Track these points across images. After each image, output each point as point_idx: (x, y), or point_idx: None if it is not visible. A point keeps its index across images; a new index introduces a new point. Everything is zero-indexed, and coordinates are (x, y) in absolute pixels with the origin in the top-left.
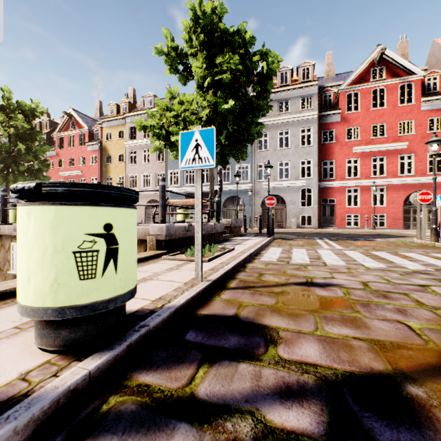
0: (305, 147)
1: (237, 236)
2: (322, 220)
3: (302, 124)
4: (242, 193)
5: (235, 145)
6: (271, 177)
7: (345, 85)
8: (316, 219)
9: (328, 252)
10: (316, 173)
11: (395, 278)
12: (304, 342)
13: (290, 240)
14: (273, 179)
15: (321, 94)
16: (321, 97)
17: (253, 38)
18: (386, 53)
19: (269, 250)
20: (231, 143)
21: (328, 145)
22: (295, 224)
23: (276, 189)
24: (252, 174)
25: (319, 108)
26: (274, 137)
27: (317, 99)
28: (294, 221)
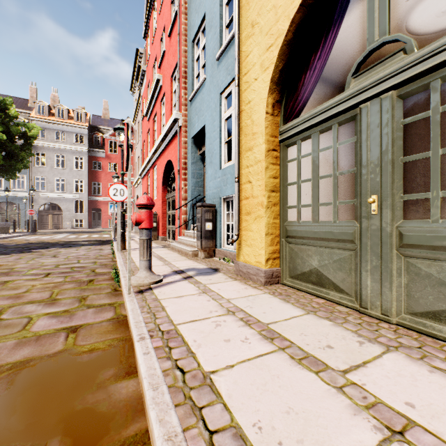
0: (79, 171)
1: (4, 234)
2: (93, 223)
3: (76, 153)
4: (18, 199)
5: (3, 171)
6: (48, 189)
7: (108, 134)
8: (87, 222)
9: (51, 236)
10: (87, 190)
11: (53, 238)
12: (4, 243)
13: (45, 234)
14: (51, 191)
15: (92, 134)
16: (93, 137)
17: (17, 113)
18: (132, 124)
19: (20, 237)
20: (0, 170)
21: (97, 172)
22: (70, 226)
23: (54, 198)
24: (29, 184)
25: (91, 144)
26: (52, 158)
27: (88, 139)
28: (69, 224)
